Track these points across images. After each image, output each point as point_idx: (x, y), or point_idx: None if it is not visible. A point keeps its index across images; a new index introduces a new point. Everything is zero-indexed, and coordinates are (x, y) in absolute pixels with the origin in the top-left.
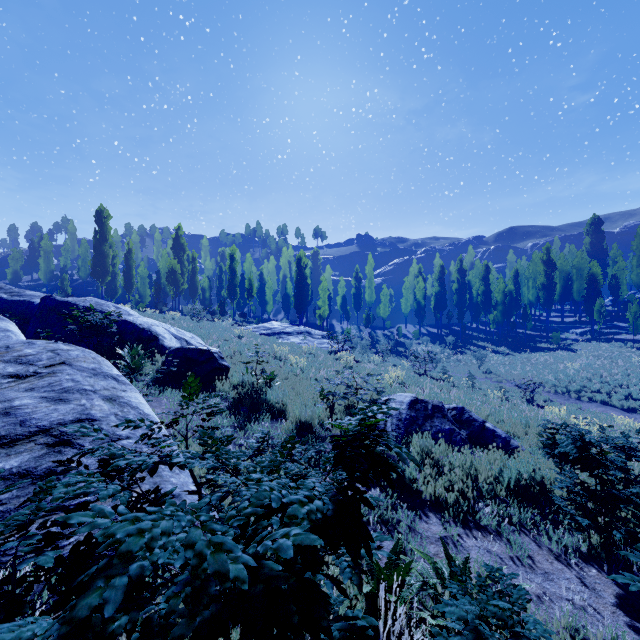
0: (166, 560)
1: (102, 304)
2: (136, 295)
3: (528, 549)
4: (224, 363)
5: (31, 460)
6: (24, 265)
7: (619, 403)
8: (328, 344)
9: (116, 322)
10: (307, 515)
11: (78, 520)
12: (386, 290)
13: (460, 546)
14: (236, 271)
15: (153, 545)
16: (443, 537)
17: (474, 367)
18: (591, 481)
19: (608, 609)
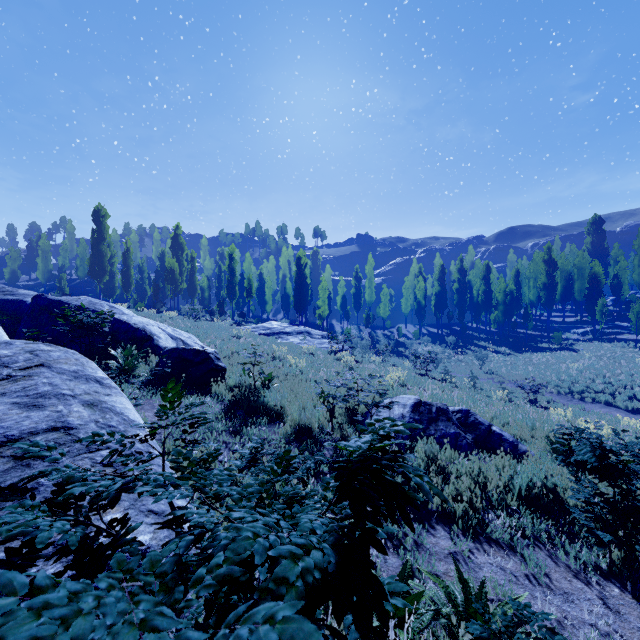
0: None
1: (95, 303)
2: (134, 295)
3: (544, 565)
4: (220, 364)
5: None
6: (22, 265)
7: (623, 404)
8: (328, 344)
9: (109, 321)
10: (302, 576)
11: None
12: (386, 290)
13: (471, 563)
14: (235, 271)
15: None
16: (452, 553)
17: (475, 367)
18: (606, 489)
19: (636, 635)
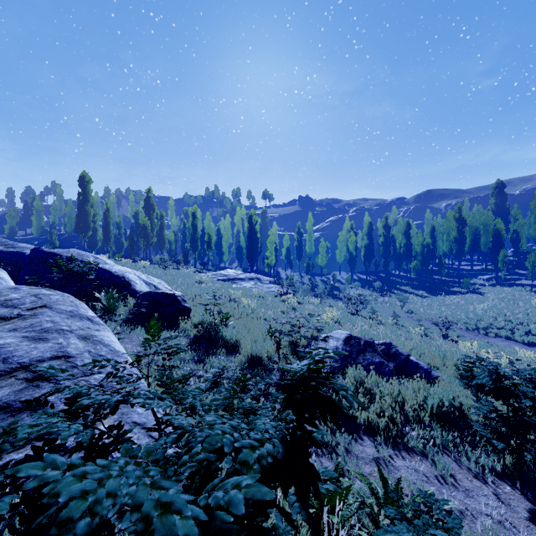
0: (123, 500)
1: (83, 255)
2: (113, 247)
3: (450, 468)
4: (186, 305)
5: (11, 394)
6: (19, 222)
7: (520, 338)
8: (275, 288)
9: (94, 270)
10: (258, 460)
11: (27, 473)
12: (323, 243)
13: (391, 466)
14: (197, 227)
15: (96, 509)
16: (376, 458)
17: (398, 308)
18: (502, 407)
19: (522, 523)
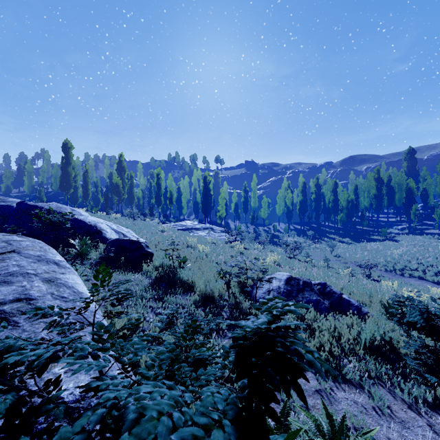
0: None
1: (61, 207)
2: (91, 202)
3: (386, 399)
4: (149, 250)
5: None
6: (14, 181)
7: (431, 278)
8: (225, 236)
9: (71, 220)
10: None
11: None
12: (265, 199)
13: (332, 398)
14: (161, 185)
15: None
16: (318, 390)
17: (327, 252)
18: (427, 341)
19: None
